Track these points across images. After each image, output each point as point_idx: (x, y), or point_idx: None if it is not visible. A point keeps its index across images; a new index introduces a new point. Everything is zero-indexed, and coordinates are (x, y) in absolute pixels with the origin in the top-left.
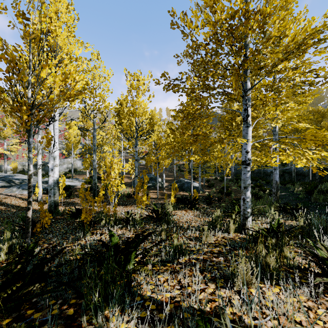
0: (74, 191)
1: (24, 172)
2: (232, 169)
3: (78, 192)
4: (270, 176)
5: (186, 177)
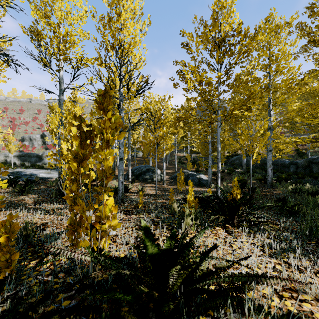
0: (40, 185)
1: (4, 163)
2: (244, 159)
3: (45, 186)
4: (289, 167)
5: (189, 169)
